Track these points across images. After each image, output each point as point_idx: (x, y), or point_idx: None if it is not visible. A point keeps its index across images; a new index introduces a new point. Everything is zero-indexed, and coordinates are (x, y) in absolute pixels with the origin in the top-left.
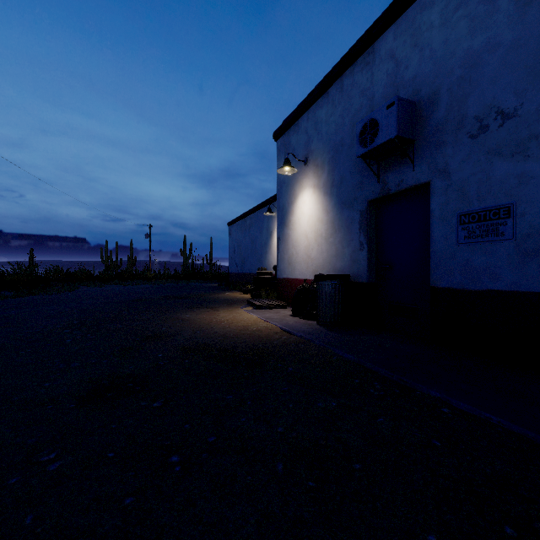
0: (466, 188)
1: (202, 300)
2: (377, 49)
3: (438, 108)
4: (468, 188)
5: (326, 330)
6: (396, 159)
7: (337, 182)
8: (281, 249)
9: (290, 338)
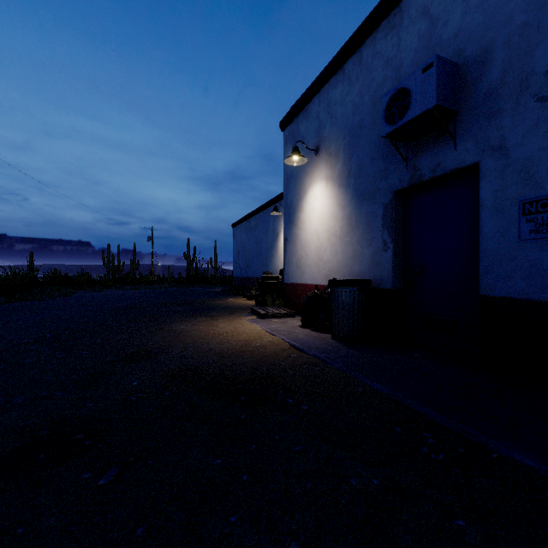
0: (532, 167)
1: (202, 308)
2: (406, 7)
3: (490, 68)
4: (536, 167)
5: (344, 346)
6: (432, 139)
7: (354, 172)
8: (288, 251)
9: (301, 358)
